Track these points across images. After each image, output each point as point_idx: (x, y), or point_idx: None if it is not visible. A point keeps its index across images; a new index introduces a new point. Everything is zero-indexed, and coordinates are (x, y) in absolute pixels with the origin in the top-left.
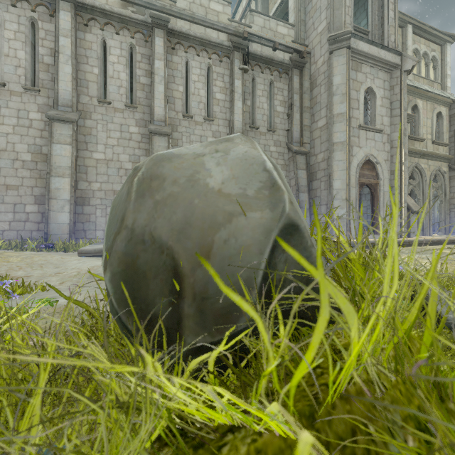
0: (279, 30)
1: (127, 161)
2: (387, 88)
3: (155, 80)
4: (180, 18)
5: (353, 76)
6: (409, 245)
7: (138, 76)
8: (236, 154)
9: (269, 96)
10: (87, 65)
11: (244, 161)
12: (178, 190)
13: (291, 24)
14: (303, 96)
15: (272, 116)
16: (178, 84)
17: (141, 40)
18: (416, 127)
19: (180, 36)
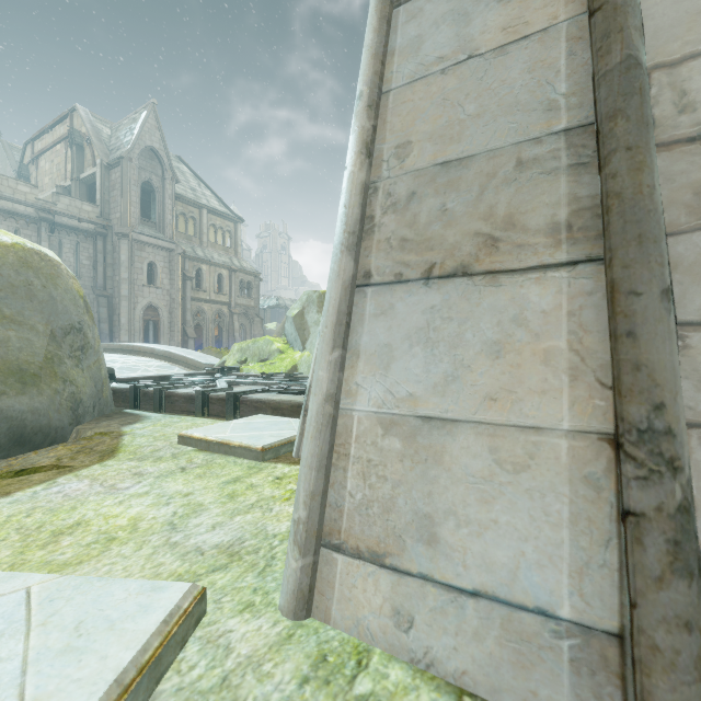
0: (85, 208)
1: None
2: (167, 262)
3: None
4: None
5: (139, 254)
6: None
7: None
8: None
9: (77, 251)
10: None
11: None
12: None
13: (96, 205)
14: (107, 256)
15: (79, 267)
16: None
17: None
18: (202, 282)
19: None
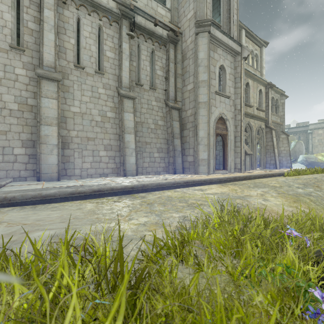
0: (159, 11)
1: (12, 102)
2: (233, 68)
3: (44, 27)
4: None
5: (212, 55)
6: (249, 179)
7: (25, 20)
8: None
9: (151, 61)
10: None
11: None
12: None
13: (168, 8)
14: (177, 65)
15: (154, 78)
16: (69, 36)
17: None
18: (248, 98)
19: None
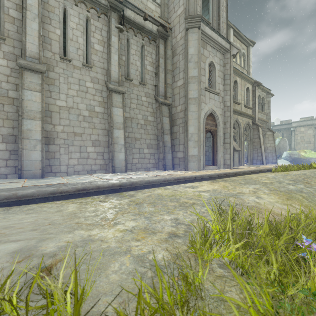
0: (149, 5)
1: None
2: (222, 65)
3: (27, 16)
4: None
5: (201, 51)
6: (238, 175)
7: (6, 7)
8: None
9: (141, 56)
10: None
11: None
12: None
13: (158, 3)
14: (167, 61)
15: (143, 73)
16: (54, 26)
17: None
18: (236, 95)
19: None
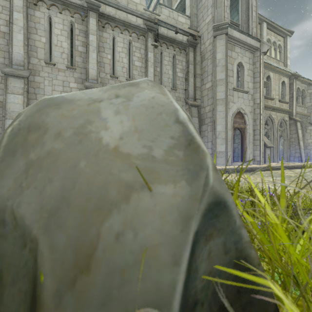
0: (179, 20)
1: None
2: (251, 63)
3: (89, 49)
4: (108, 5)
5: (229, 54)
6: (266, 170)
7: (76, 45)
8: (140, 100)
9: (173, 65)
10: (36, 35)
11: (150, 108)
12: (60, 147)
13: (188, 16)
14: (196, 66)
15: (175, 80)
16: (107, 53)
17: (79, 19)
18: (269, 90)
19: (109, 18)
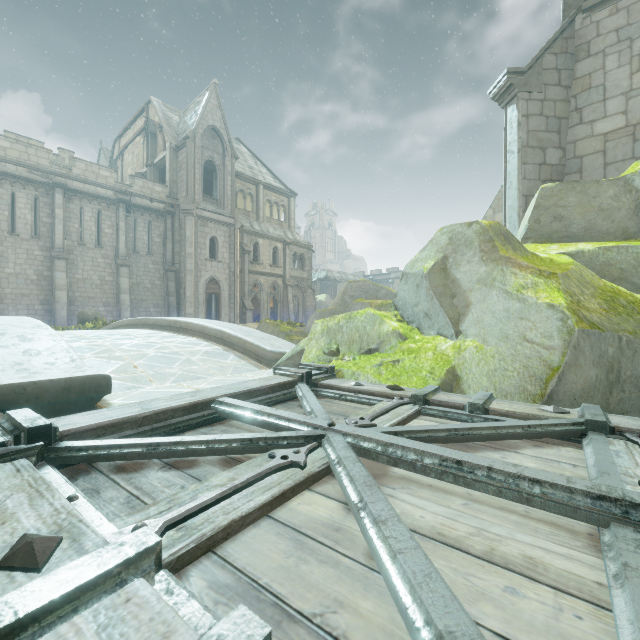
0: (156, 189)
1: (33, 274)
2: (227, 236)
3: (56, 222)
4: (76, 181)
5: (202, 230)
6: None
7: (41, 217)
8: (92, 311)
9: (149, 230)
10: None
11: (93, 312)
12: (86, 314)
13: (165, 185)
14: (175, 233)
15: (151, 245)
16: (74, 222)
17: (44, 193)
18: (259, 256)
19: (76, 191)
